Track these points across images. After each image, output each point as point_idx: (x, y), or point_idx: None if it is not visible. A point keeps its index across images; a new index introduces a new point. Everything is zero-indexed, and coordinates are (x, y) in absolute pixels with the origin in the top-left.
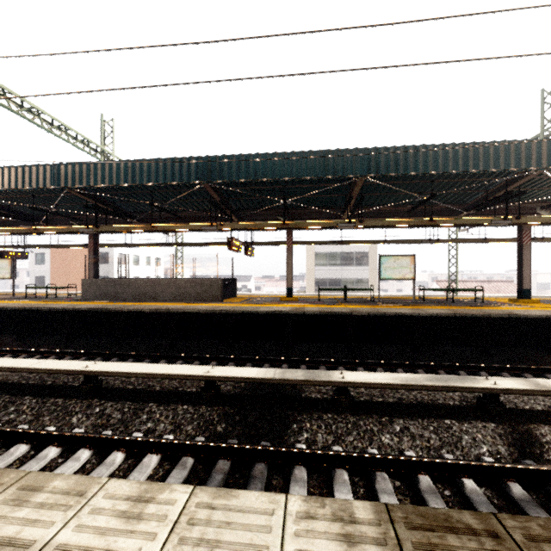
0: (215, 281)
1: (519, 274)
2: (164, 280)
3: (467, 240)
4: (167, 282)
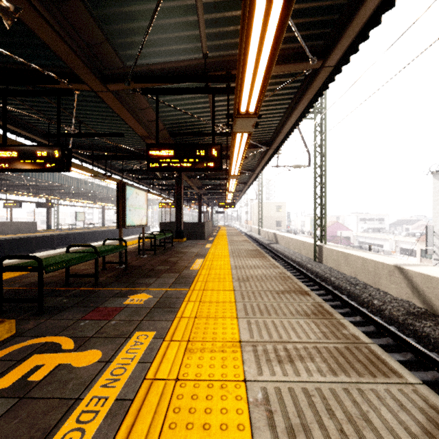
0: (35, 222)
1: (102, 219)
2: (9, 222)
3: (82, 206)
4: (10, 223)
